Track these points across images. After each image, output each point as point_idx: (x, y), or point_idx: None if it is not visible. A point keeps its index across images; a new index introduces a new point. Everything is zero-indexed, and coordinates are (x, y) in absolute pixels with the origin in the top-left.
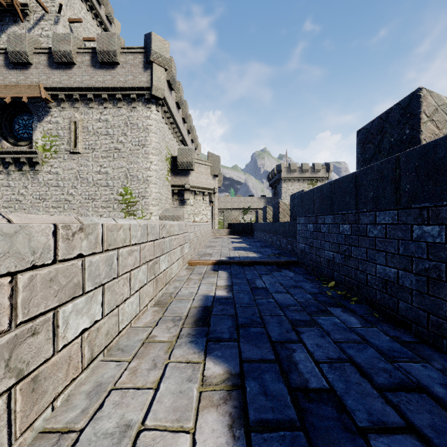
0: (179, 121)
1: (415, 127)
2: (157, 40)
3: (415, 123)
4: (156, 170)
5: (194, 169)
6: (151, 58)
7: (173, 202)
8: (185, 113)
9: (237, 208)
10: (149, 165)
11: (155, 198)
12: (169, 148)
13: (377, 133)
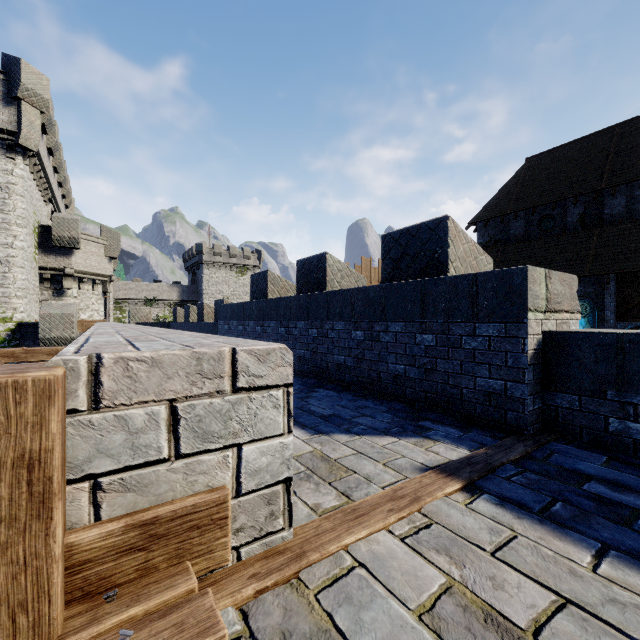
0: (50, 173)
1: (266, 286)
2: (30, 72)
3: (266, 284)
4: (24, 248)
5: (80, 247)
6: (20, 94)
7: (42, 292)
8: (59, 161)
9: (135, 298)
10: (12, 241)
11: (22, 288)
12: (36, 213)
13: (257, 281)
